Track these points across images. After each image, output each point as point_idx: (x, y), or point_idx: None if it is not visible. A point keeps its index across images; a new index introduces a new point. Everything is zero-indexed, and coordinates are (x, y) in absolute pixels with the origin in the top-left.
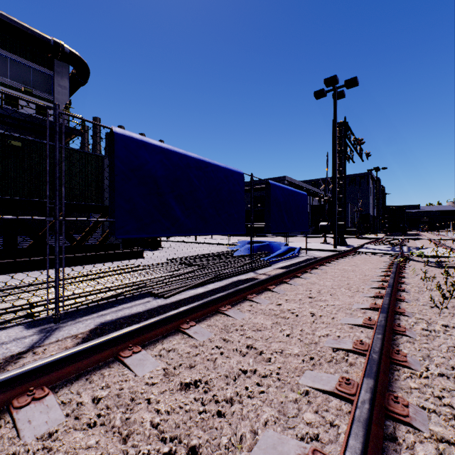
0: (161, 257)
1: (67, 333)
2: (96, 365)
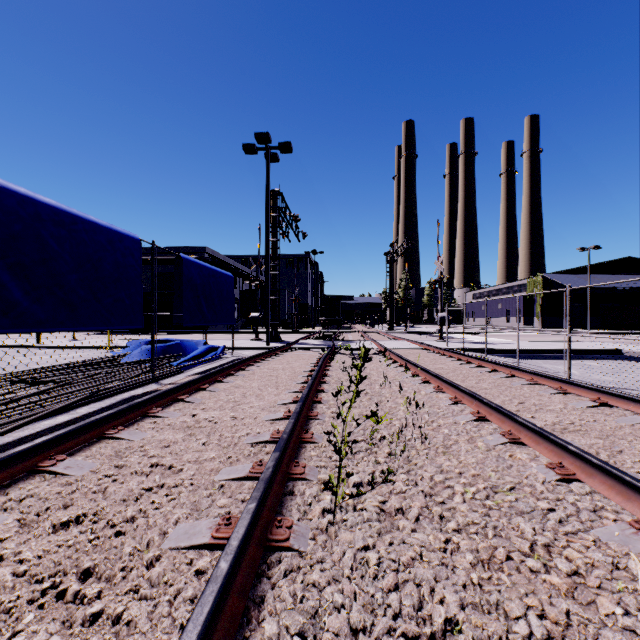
0: None
1: None
2: None
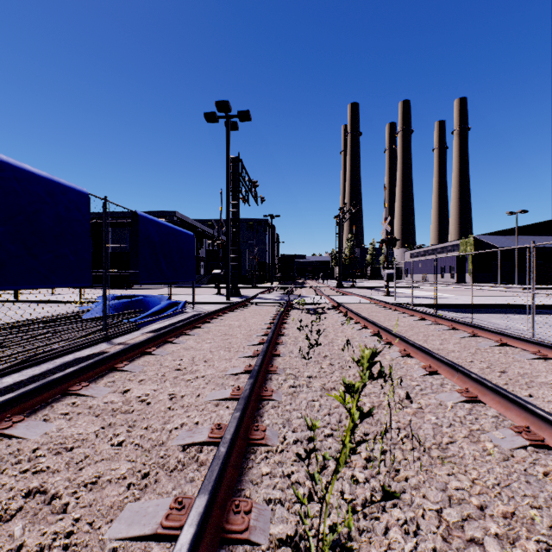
0: None
1: None
2: None
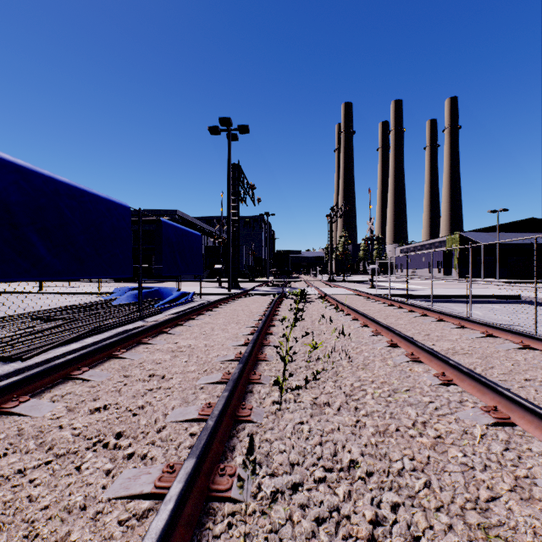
0: None
1: None
2: None
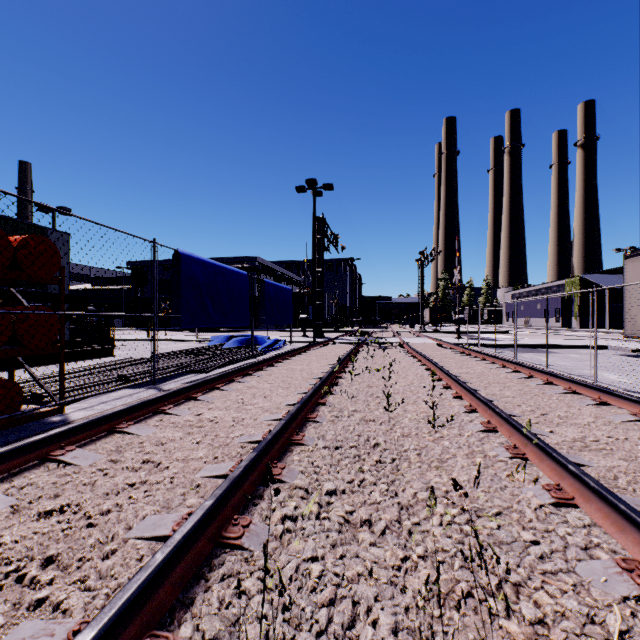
0: (137, 354)
1: (170, 387)
2: (226, 383)
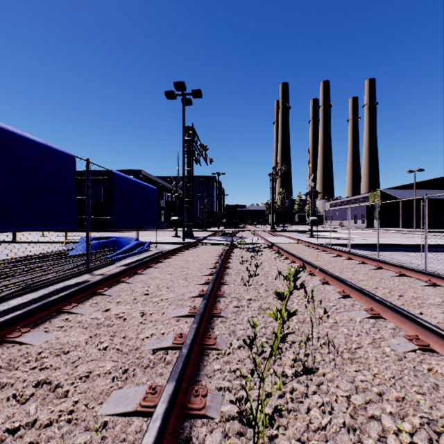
0: None
1: None
2: None
